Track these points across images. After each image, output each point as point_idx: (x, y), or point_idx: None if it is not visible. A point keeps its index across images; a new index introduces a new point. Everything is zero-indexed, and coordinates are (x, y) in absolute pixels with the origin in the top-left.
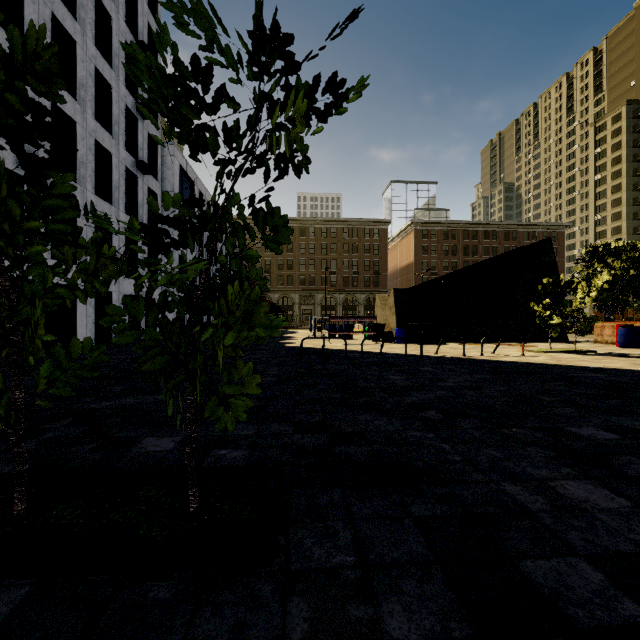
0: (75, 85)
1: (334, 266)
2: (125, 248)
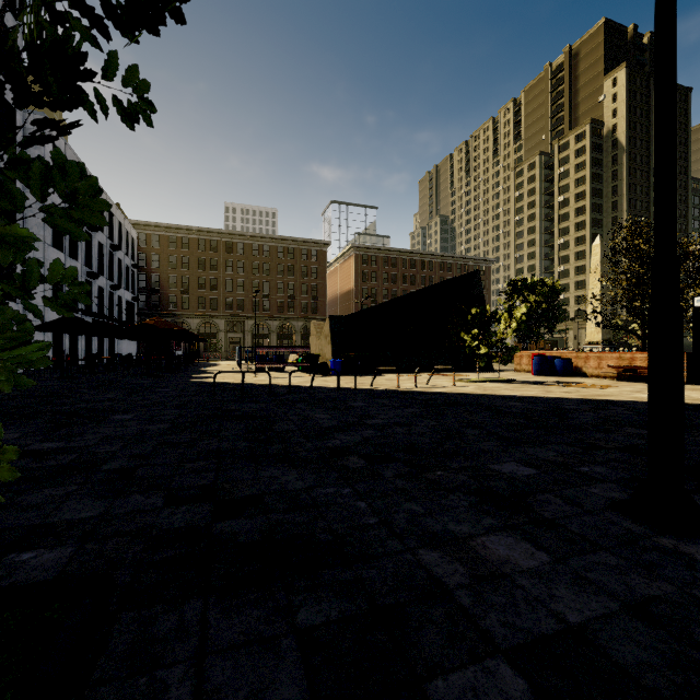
0: None
1: (267, 289)
2: None
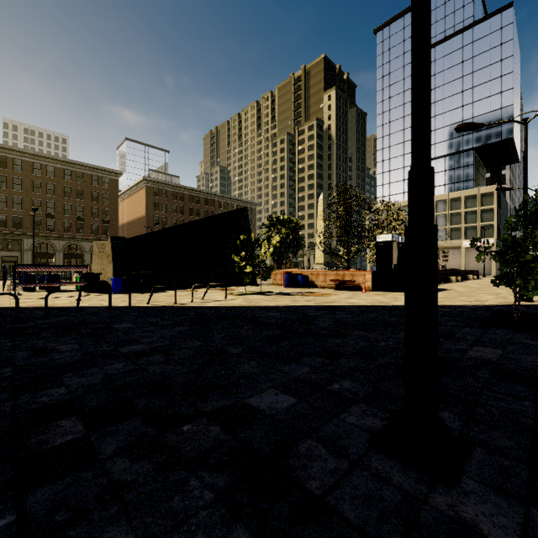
0: None
1: (52, 209)
2: None
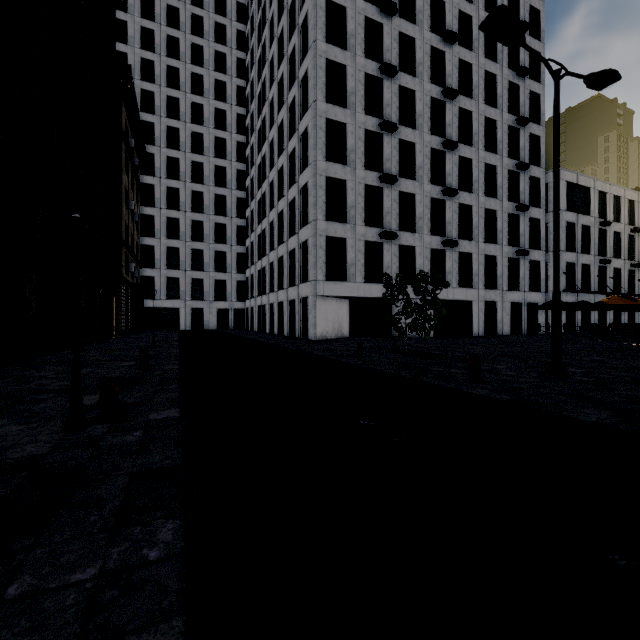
0: (471, 184)
1: None
2: (509, 269)
